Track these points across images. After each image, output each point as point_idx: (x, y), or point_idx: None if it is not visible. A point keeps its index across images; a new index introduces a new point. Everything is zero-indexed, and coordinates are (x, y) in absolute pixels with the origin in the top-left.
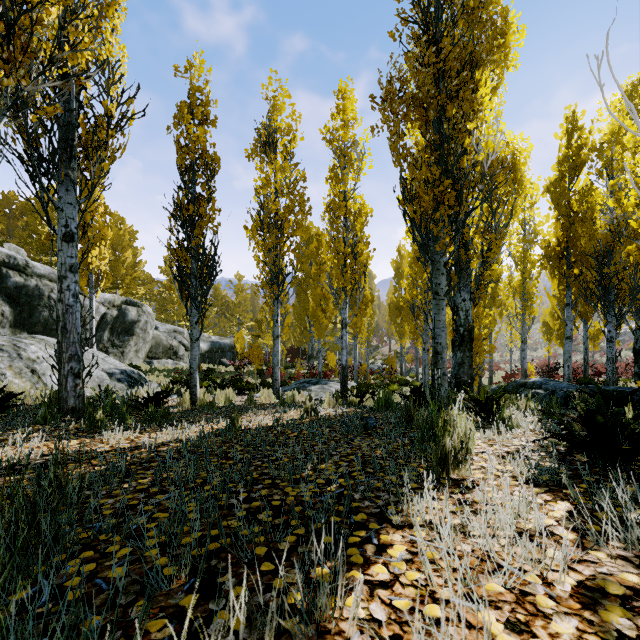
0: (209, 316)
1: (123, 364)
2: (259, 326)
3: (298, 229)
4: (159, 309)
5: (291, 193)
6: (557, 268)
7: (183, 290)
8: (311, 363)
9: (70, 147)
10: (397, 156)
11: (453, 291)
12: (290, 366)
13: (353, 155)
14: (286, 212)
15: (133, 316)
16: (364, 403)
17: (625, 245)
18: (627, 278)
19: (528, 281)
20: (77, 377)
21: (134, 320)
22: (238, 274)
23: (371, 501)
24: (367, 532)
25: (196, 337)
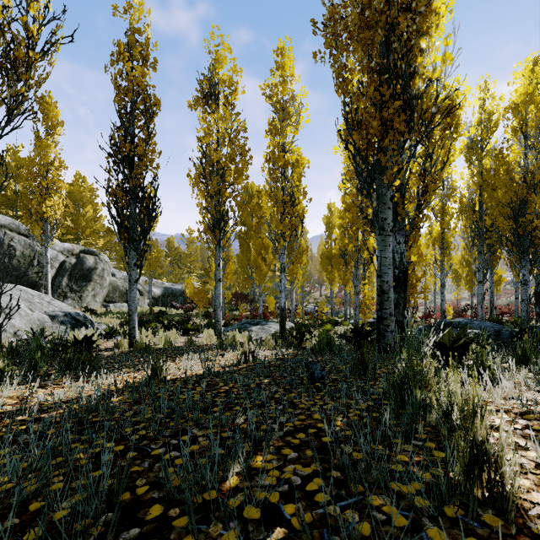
0: (163, 265)
1: (70, 307)
2: (207, 274)
3: (239, 177)
4: (118, 259)
5: (232, 142)
6: (471, 220)
7: (122, 232)
8: (253, 306)
9: None
10: (340, 84)
11: None
12: (234, 309)
13: (291, 110)
14: (227, 160)
15: (91, 264)
16: (303, 344)
17: (539, 196)
18: None
19: (447, 231)
20: None
21: (91, 267)
22: (189, 228)
23: None
24: None
25: (135, 279)
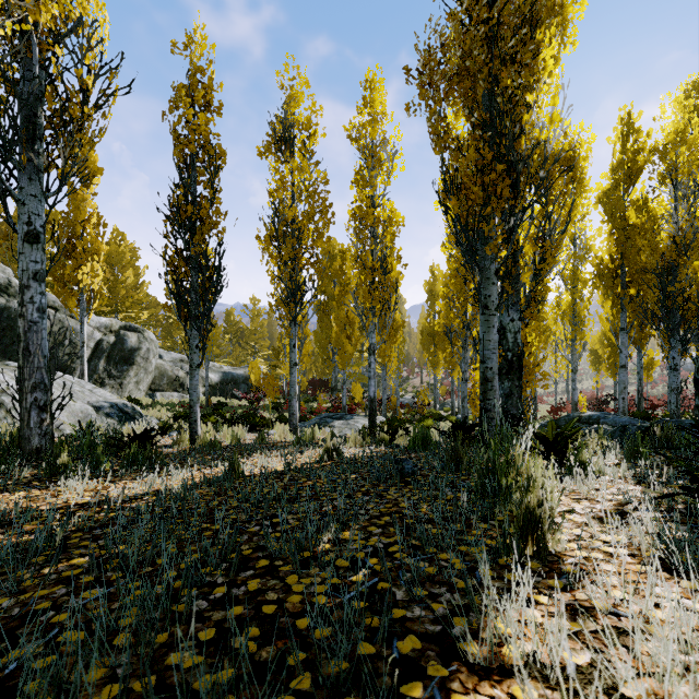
0: (221, 344)
1: (115, 396)
2: (277, 355)
3: (319, 239)
4: (165, 336)
5: (310, 197)
6: (611, 288)
7: (182, 308)
8: (335, 396)
9: (32, 124)
10: (438, 140)
11: (499, 310)
12: (311, 399)
13: (382, 155)
14: (305, 219)
15: (133, 343)
16: (396, 441)
17: (692, 259)
18: (694, 297)
19: (579, 302)
20: (43, 411)
21: (134, 347)
22: (254, 297)
23: (423, 605)
24: (425, 685)
25: (197, 363)
